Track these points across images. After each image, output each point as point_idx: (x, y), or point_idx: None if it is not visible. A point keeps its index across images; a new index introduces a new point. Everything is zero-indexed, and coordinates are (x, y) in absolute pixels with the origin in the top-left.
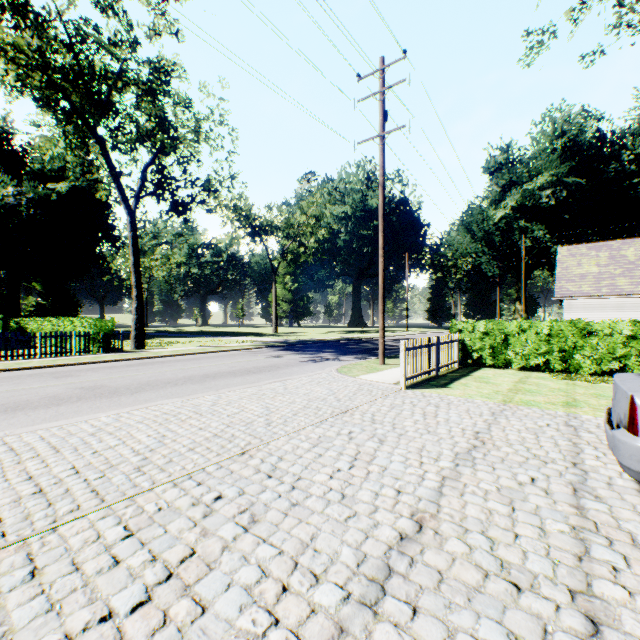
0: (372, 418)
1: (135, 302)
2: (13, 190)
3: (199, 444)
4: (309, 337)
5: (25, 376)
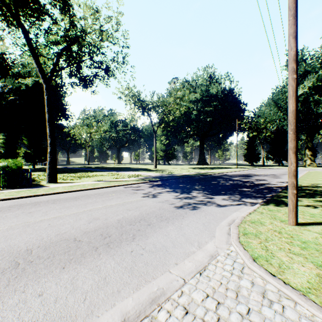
0: None
1: (49, 148)
2: (1, 84)
3: None
4: (176, 172)
5: None
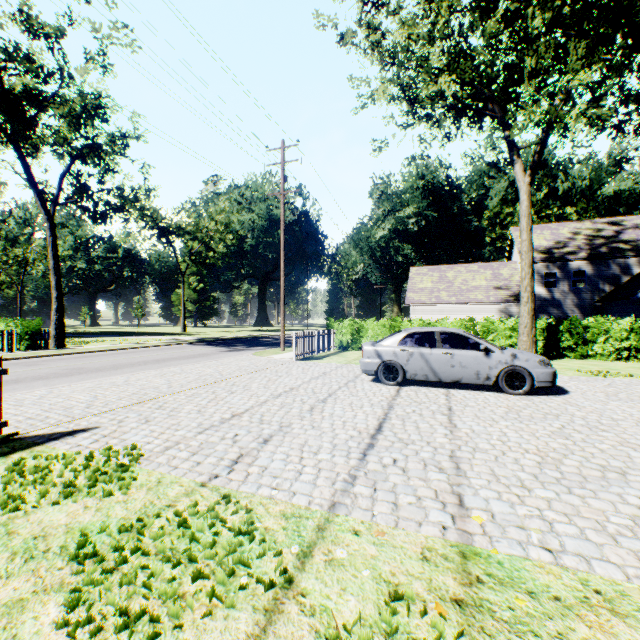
0: (276, 371)
1: (55, 303)
2: None
3: (191, 381)
4: (220, 335)
5: None
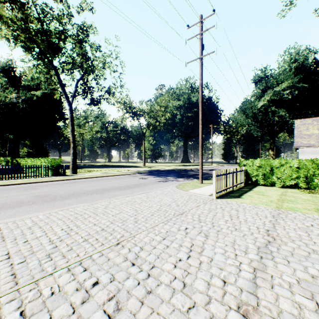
0: (199, 218)
1: (72, 150)
2: (15, 95)
3: (91, 236)
4: (161, 168)
5: (11, 188)
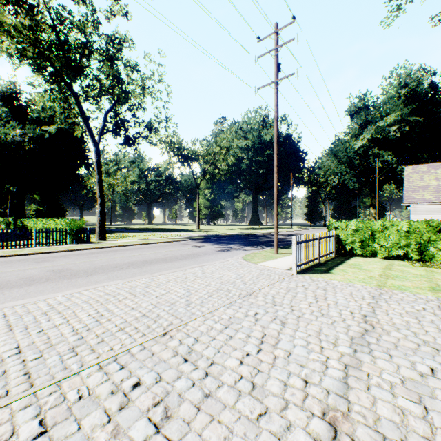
0: (273, 300)
1: (99, 208)
2: (19, 131)
3: (129, 324)
4: (222, 232)
5: (15, 261)
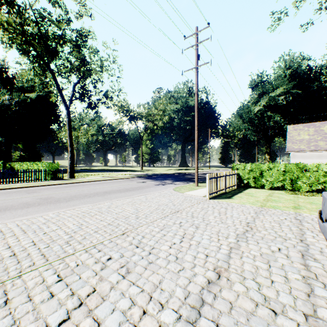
0: (192, 215)
1: (69, 154)
2: (8, 97)
3: (100, 229)
4: (159, 172)
5: (12, 192)
